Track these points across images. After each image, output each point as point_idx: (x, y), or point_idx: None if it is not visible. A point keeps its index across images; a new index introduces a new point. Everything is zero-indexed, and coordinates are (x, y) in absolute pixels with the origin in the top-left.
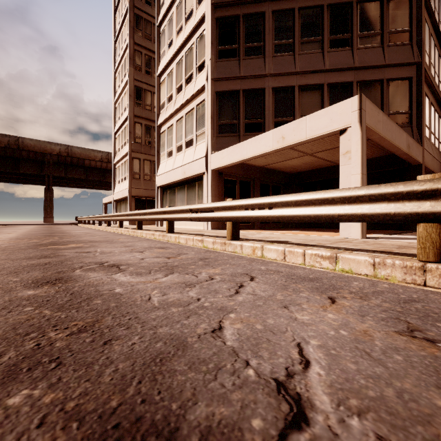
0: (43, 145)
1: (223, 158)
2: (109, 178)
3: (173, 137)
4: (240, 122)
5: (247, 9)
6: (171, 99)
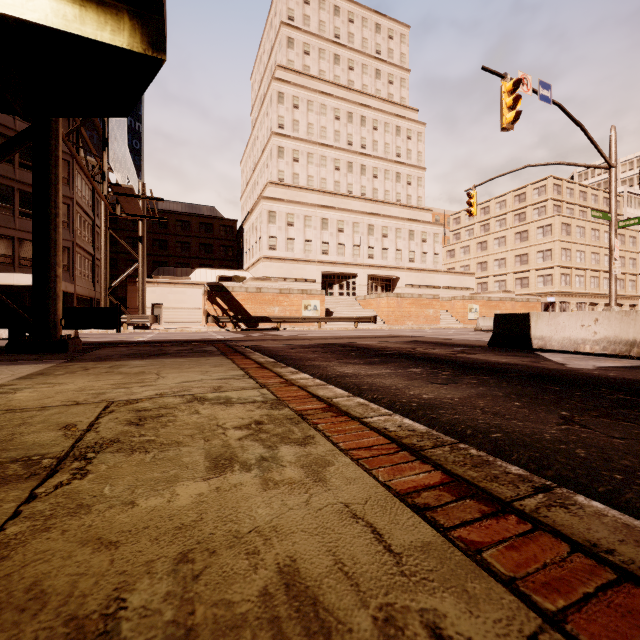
0: None
1: None
2: None
3: None
4: None
5: None
6: None
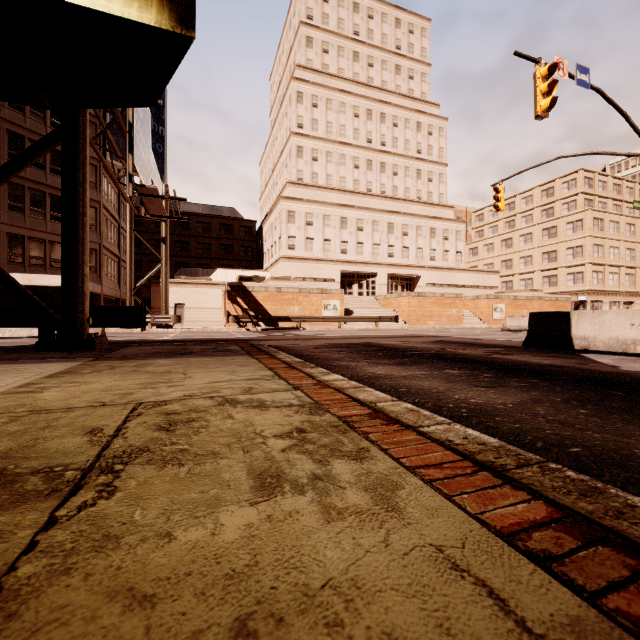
0: None
1: None
2: None
3: None
4: None
5: None
6: None
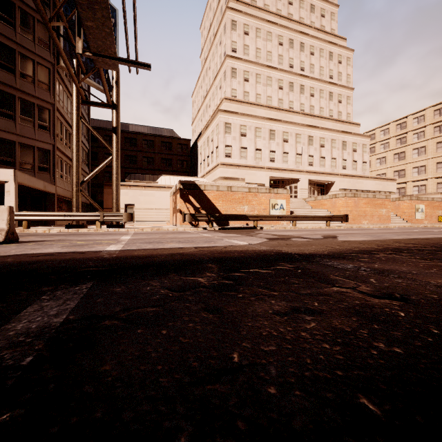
0: None
1: None
2: None
3: None
4: None
5: None
6: None
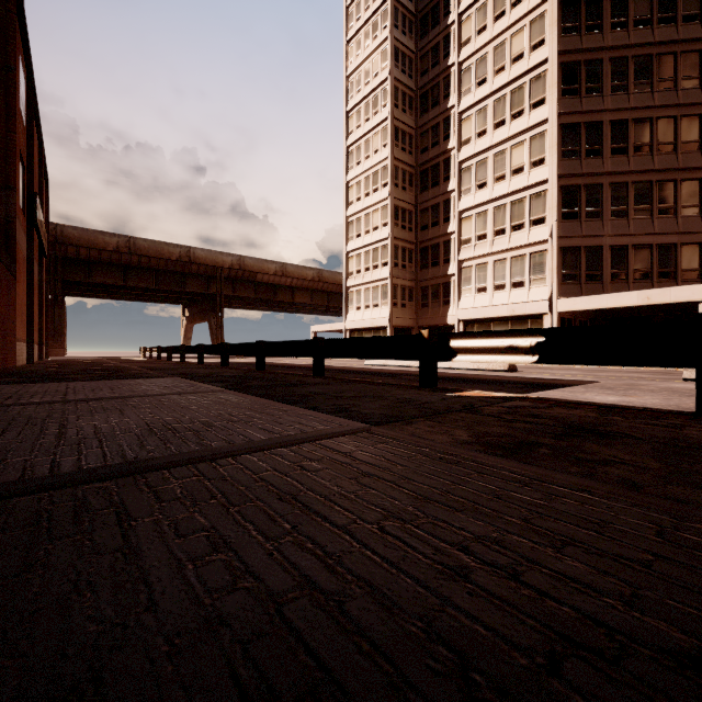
0: (214, 257)
1: (575, 304)
2: (280, 296)
3: (487, 275)
4: (581, 273)
5: (587, 180)
6: (483, 238)
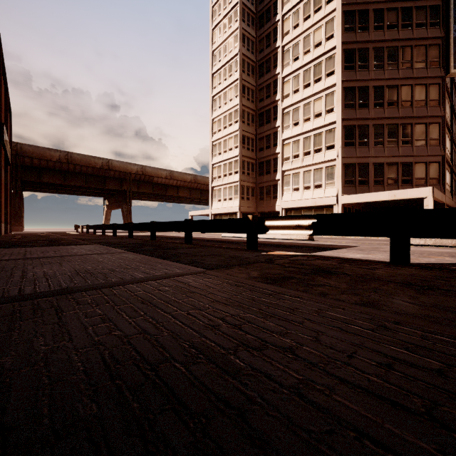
0: (125, 166)
1: (352, 199)
2: (169, 192)
3: (300, 180)
4: (356, 180)
5: (360, 122)
6: (297, 157)
